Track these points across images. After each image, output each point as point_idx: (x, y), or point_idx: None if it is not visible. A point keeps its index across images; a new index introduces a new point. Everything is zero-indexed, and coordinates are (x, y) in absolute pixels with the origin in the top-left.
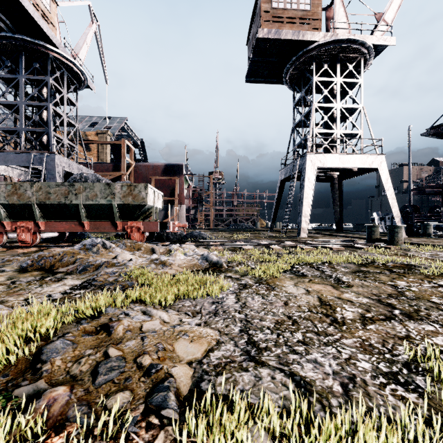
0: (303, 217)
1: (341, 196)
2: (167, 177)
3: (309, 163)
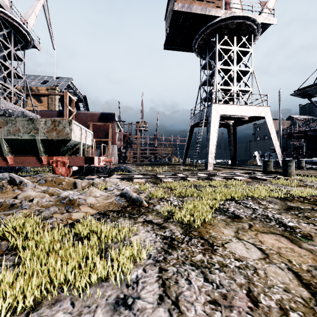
0: (210, 154)
1: (235, 138)
2: (102, 123)
3: (214, 111)
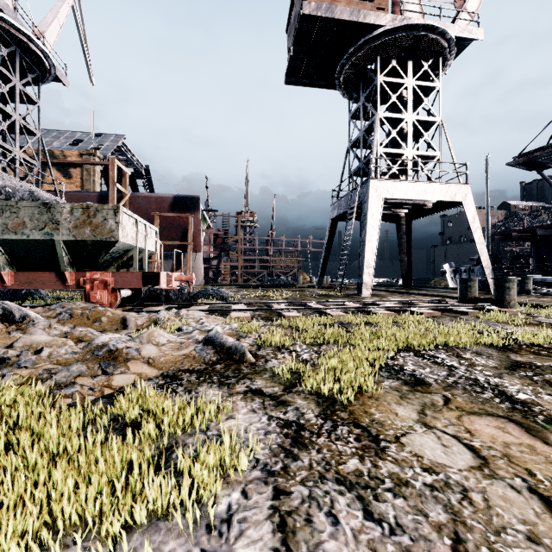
0: (365, 268)
1: (410, 241)
2: (176, 214)
3: (373, 192)
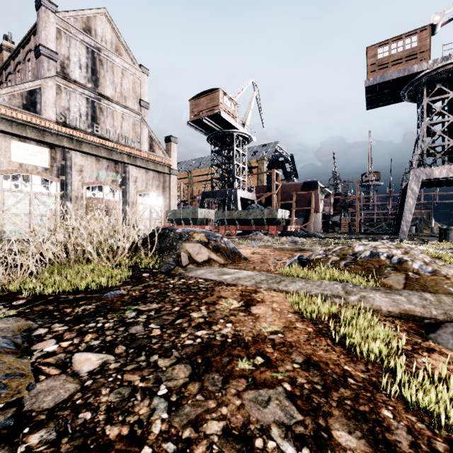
0: (403, 222)
1: None
2: (304, 192)
3: (413, 176)
